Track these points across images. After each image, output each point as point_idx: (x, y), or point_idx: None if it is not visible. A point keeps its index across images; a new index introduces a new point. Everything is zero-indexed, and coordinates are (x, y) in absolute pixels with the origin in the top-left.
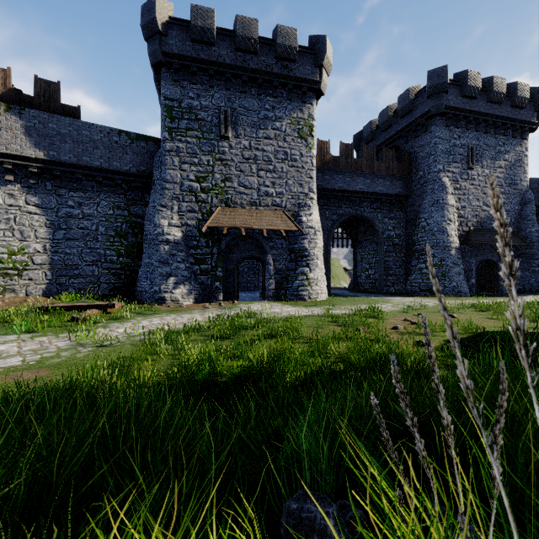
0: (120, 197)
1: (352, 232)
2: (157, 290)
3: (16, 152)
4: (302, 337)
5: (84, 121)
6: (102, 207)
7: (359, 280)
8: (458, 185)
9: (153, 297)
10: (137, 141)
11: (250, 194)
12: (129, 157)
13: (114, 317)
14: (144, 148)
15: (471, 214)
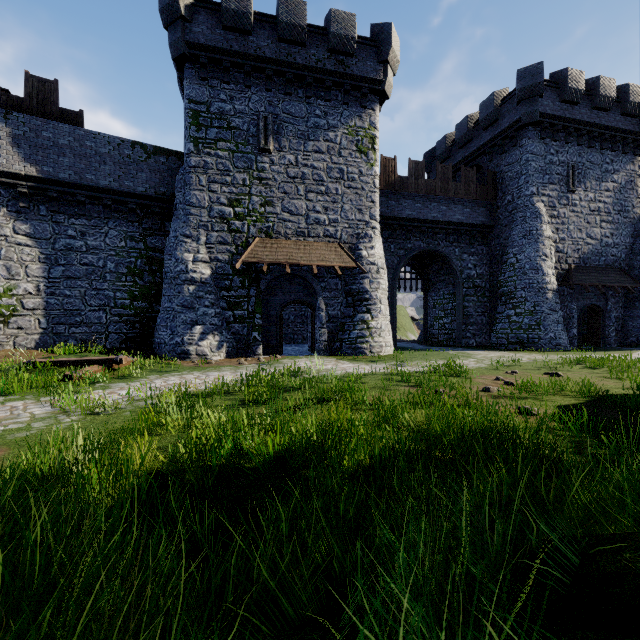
0: (133, 226)
1: (423, 272)
2: (180, 341)
3: (1, 166)
4: (364, 401)
5: (88, 130)
6: (111, 238)
7: (431, 331)
8: (556, 212)
9: (174, 351)
10: (155, 156)
11: (297, 221)
12: (145, 175)
13: (119, 375)
14: (164, 165)
15: (571, 248)
